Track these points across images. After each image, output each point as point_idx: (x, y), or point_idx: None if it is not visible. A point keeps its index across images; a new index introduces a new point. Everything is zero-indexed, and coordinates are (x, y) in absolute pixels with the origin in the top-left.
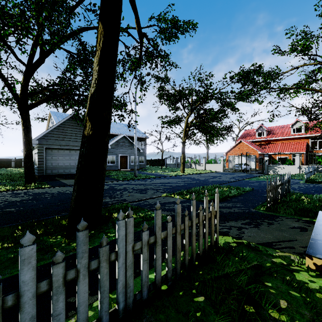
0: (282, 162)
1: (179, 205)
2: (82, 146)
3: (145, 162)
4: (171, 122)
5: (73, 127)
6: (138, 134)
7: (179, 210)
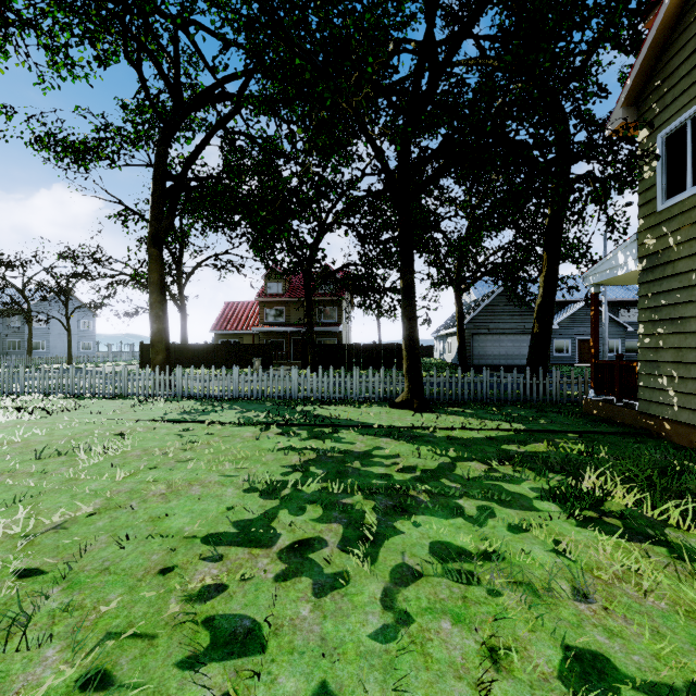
0: None
1: (586, 371)
2: (531, 339)
3: None
4: None
5: (503, 304)
6: (624, 294)
7: (586, 373)
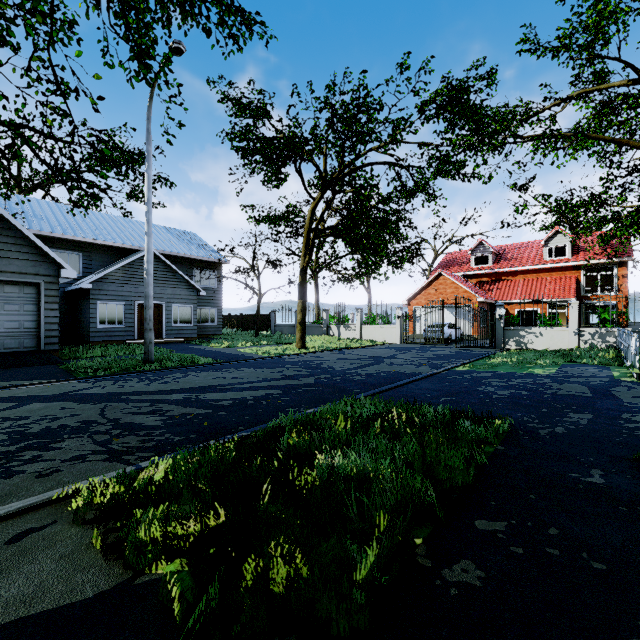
0: (522, 321)
1: None
2: None
3: (220, 322)
4: (274, 218)
5: None
6: (200, 252)
7: None
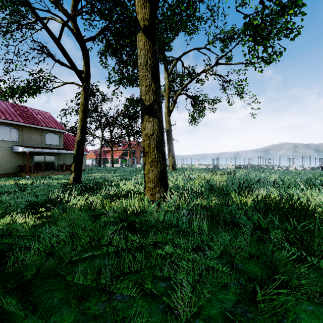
0: None
1: None
2: None
3: None
4: None
5: None
6: None
7: None
